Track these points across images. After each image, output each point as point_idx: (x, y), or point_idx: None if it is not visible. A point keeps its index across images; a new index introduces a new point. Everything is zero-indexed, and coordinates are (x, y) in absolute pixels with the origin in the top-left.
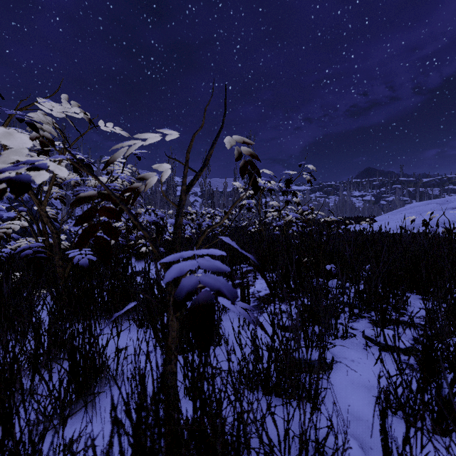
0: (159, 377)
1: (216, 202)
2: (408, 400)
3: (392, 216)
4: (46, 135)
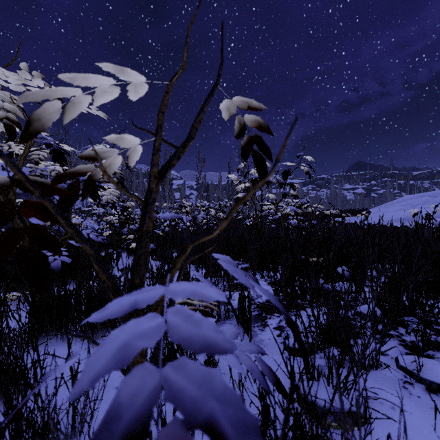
0: None
1: (211, 195)
2: None
3: (385, 209)
4: (10, 116)
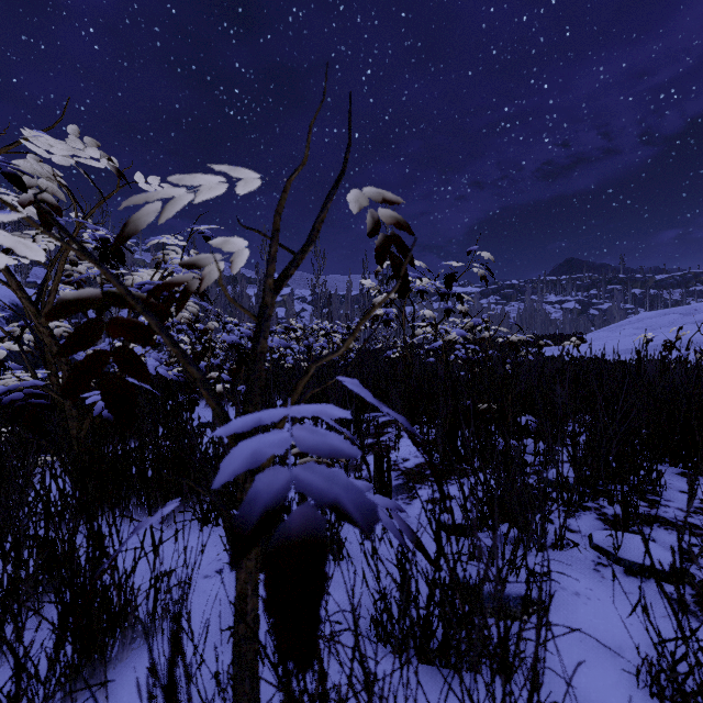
0: (229, 626)
1: (334, 312)
2: (701, 689)
3: (609, 334)
4: (47, 197)
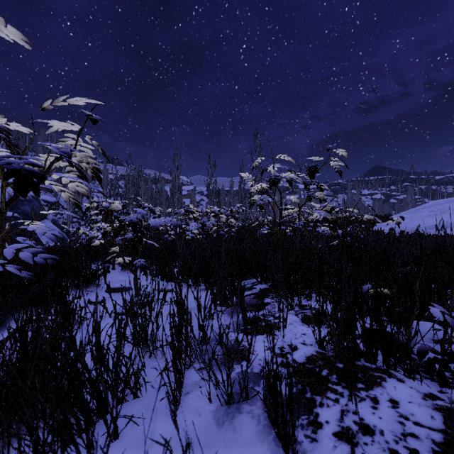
0: None
1: (222, 201)
2: None
3: (411, 215)
4: None
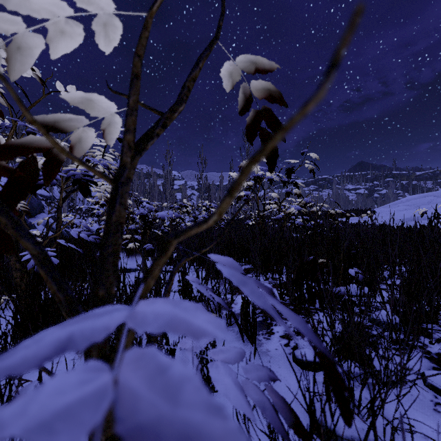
0: None
1: (212, 195)
2: None
3: (388, 209)
4: None
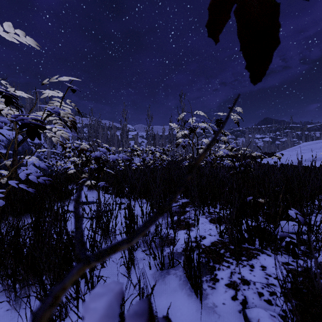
0: None
1: (157, 142)
2: None
3: (289, 152)
4: None
